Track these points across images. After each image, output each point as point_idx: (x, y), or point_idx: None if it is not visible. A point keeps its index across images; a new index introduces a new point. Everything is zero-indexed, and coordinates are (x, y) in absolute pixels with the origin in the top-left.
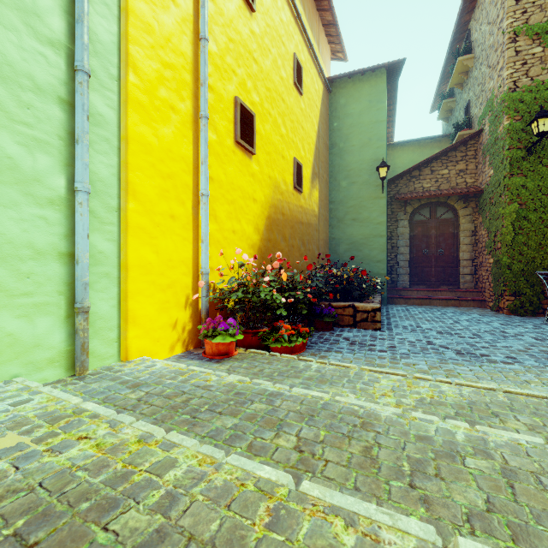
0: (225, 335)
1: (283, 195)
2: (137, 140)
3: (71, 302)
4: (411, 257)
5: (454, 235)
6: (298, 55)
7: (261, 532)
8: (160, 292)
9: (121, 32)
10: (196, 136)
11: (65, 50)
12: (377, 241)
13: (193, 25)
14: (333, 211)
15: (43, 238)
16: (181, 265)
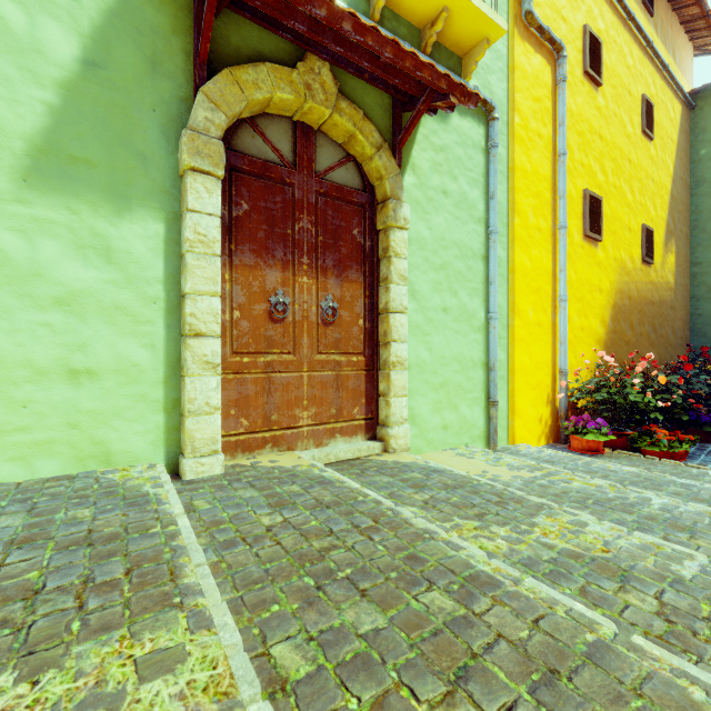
0: (596, 433)
1: (630, 275)
2: (519, 269)
3: (486, 397)
4: None
5: None
6: (647, 92)
7: None
8: (532, 391)
9: (508, 187)
10: (554, 246)
11: (484, 221)
12: None
13: (552, 145)
14: (698, 276)
15: (475, 354)
16: (544, 367)
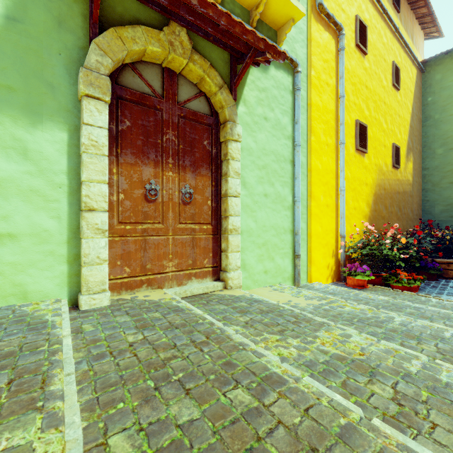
0: (362, 275)
1: (384, 175)
2: (314, 169)
3: (293, 252)
4: None
5: None
6: (395, 60)
7: (449, 336)
8: (322, 248)
9: (307, 116)
10: (336, 155)
11: (291, 138)
12: None
13: (335, 90)
14: (427, 176)
15: (286, 224)
16: (330, 233)
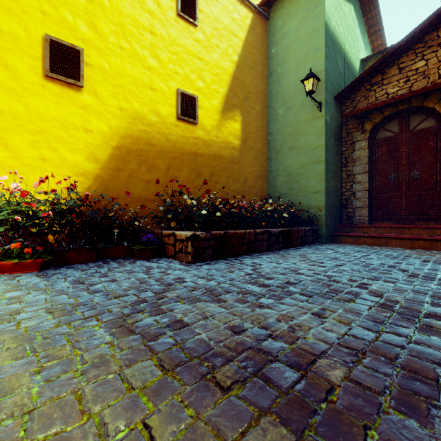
0: None
1: (154, 126)
2: None
3: None
4: (373, 185)
5: (436, 149)
6: None
7: None
8: None
9: None
10: None
11: None
12: (314, 169)
13: None
14: (271, 142)
15: None
16: None
